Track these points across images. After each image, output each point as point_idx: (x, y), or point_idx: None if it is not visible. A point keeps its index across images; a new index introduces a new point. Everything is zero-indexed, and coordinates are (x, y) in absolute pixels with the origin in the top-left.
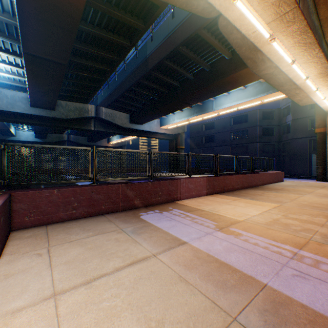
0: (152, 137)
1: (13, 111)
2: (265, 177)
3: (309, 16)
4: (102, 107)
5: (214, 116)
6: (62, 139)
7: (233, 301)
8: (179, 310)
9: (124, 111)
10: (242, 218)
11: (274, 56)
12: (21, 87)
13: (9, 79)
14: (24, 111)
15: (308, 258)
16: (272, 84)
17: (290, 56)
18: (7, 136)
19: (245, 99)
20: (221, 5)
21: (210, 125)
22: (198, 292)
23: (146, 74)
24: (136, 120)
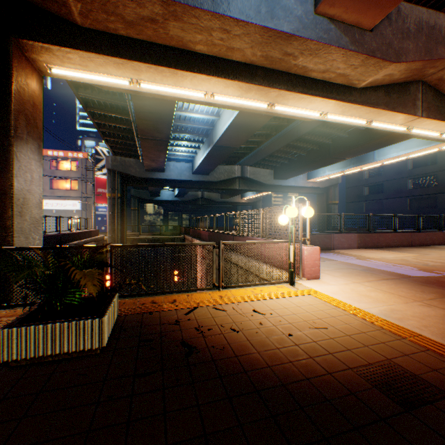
0: (297, 192)
1: (181, 180)
2: (435, 237)
3: (440, 112)
4: (247, 166)
5: (377, 165)
6: (197, 197)
7: (353, 267)
8: (333, 266)
9: (268, 168)
10: (377, 257)
11: (419, 134)
12: (187, 159)
13: (182, 155)
14: (188, 179)
15: (399, 266)
16: (437, 140)
17: (436, 132)
18: (153, 196)
19: (416, 147)
20: (361, 125)
21: (376, 170)
22: (340, 266)
23: (297, 138)
24: (281, 176)
